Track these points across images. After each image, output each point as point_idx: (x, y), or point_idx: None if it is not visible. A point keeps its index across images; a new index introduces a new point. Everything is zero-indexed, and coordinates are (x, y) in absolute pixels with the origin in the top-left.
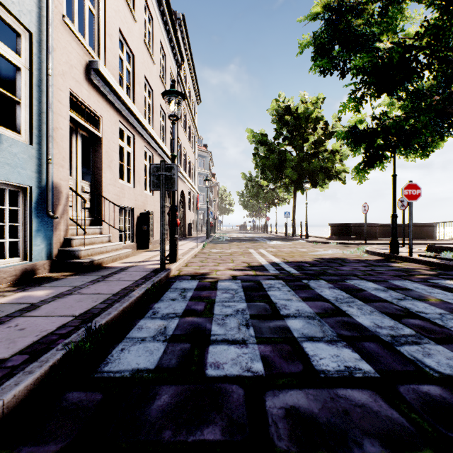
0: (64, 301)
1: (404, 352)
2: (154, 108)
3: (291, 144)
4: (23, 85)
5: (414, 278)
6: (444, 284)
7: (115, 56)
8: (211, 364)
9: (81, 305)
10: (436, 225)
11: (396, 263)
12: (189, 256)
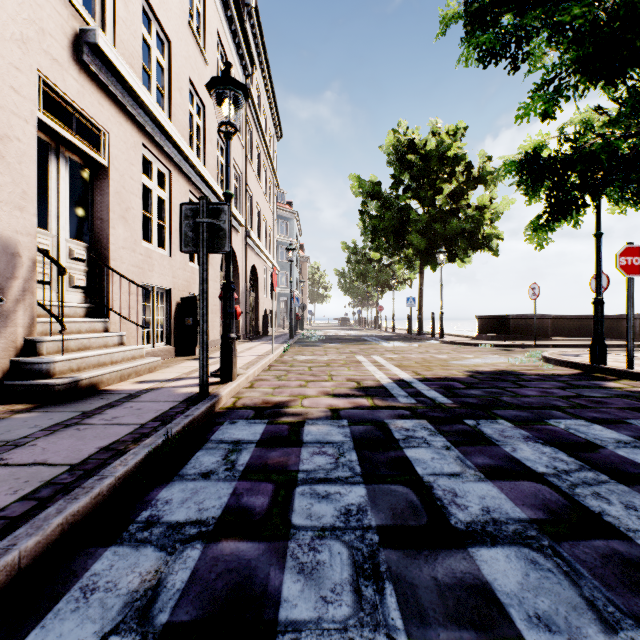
0: None
1: None
2: (207, 134)
3: (416, 196)
4: None
5: None
6: None
7: (134, 34)
8: None
9: None
10: (639, 317)
11: (611, 382)
12: (258, 369)
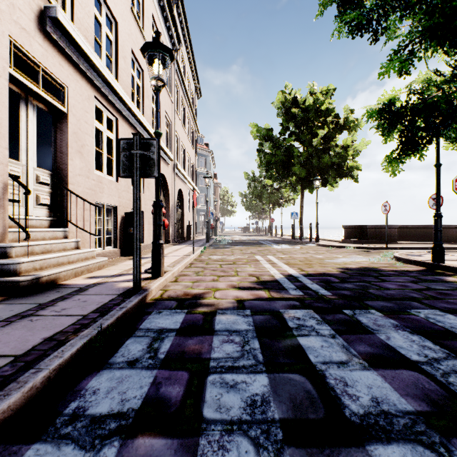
0: None
1: None
2: (145, 92)
3: (298, 139)
4: None
5: None
6: None
7: (88, 14)
8: None
9: None
10: None
11: (450, 277)
12: (181, 266)
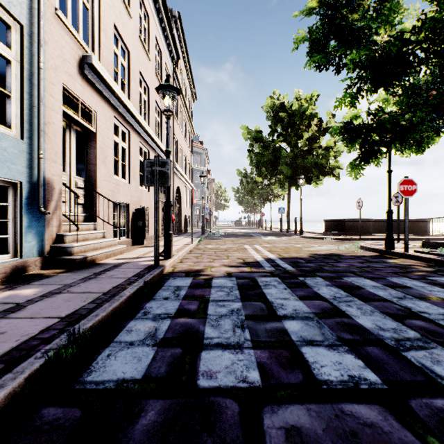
0: (52, 301)
1: (411, 359)
2: (150, 104)
3: (285, 140)
4: (13, 78)
5: (412, 275)
6: (443, 282)
7: (109, 51)
8: (203, 372)
9: (69, 305)
10: (429, 221)
11: (392, 259)
12: (184, 252)
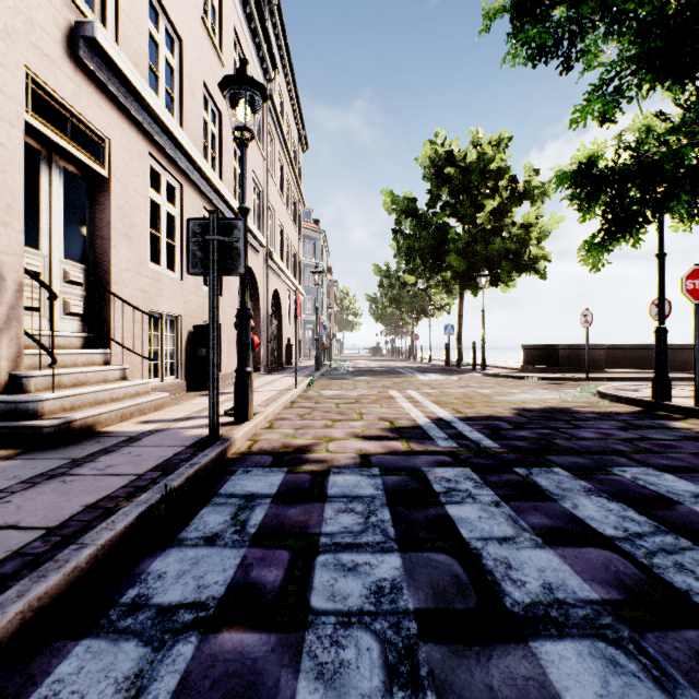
0: None
1: None
2: (223, 144)
3: (455, 214)
4: None
5: None
6: None
7: (139, 30)
8: None
9: None
10: None
11: (677, 421)
12: (278, 406)
